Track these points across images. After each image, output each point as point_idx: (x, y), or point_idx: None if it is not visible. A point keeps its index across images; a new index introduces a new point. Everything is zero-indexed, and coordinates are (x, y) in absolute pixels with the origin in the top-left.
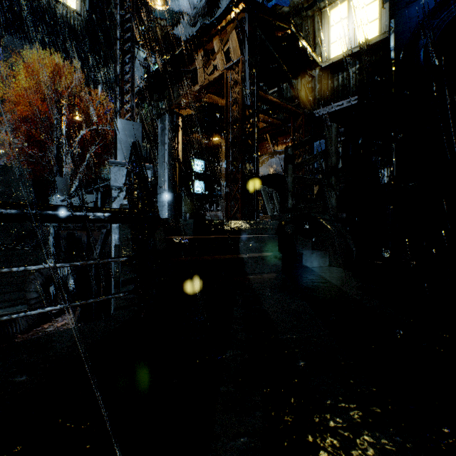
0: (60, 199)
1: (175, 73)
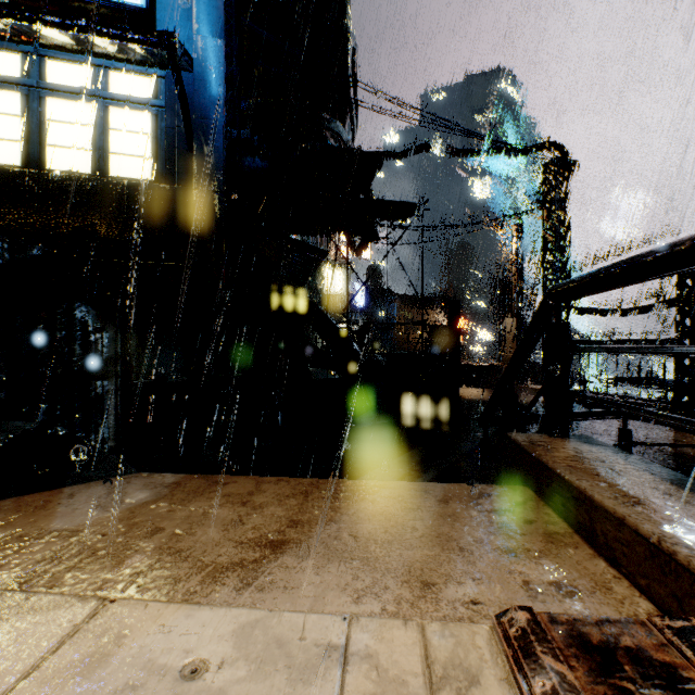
0: None
1: None
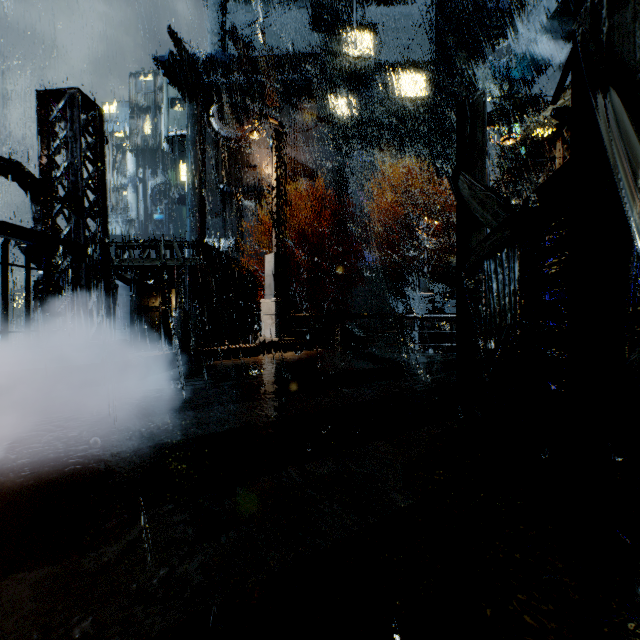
0: (423, 296)
1: (531, 163)
